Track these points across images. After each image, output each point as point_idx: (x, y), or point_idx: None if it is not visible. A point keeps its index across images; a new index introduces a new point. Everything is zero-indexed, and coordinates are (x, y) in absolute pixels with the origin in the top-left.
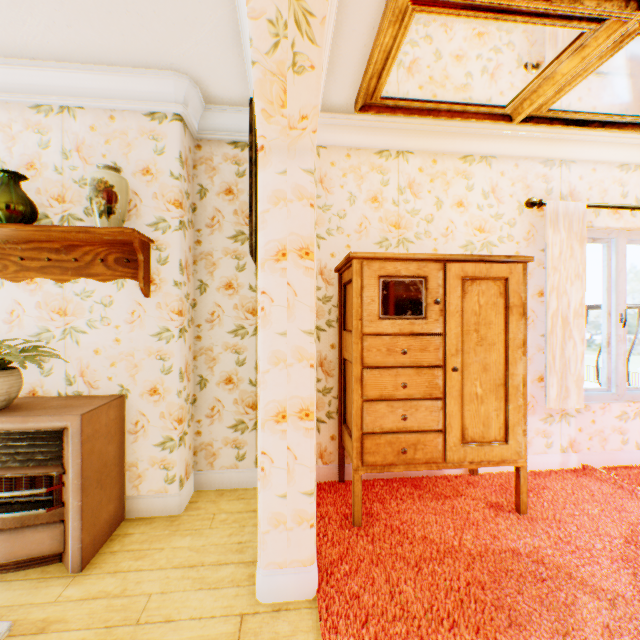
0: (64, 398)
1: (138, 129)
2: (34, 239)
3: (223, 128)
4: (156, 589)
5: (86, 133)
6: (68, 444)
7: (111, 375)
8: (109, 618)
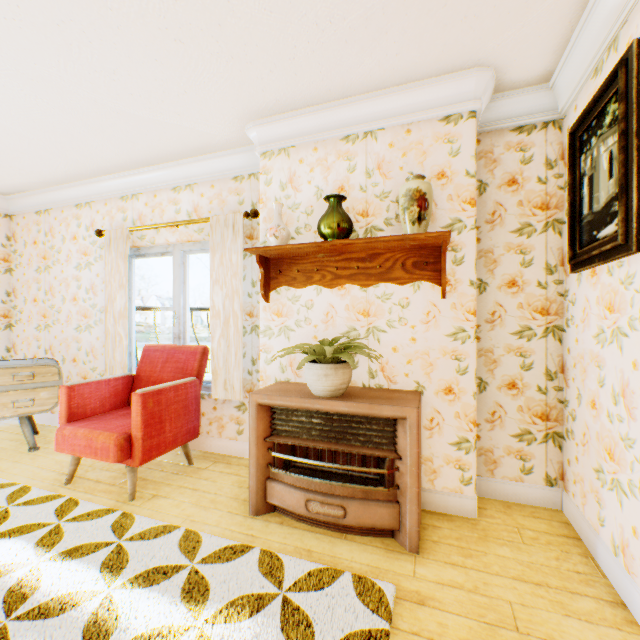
0: (372, 389)
1: (432, 136)
2: (346, 251)
3: (507, 115)
4: (511, 598)
5: (385, 151)
6: (404, 433)
7: (407, 372)
8: (481, 613)
